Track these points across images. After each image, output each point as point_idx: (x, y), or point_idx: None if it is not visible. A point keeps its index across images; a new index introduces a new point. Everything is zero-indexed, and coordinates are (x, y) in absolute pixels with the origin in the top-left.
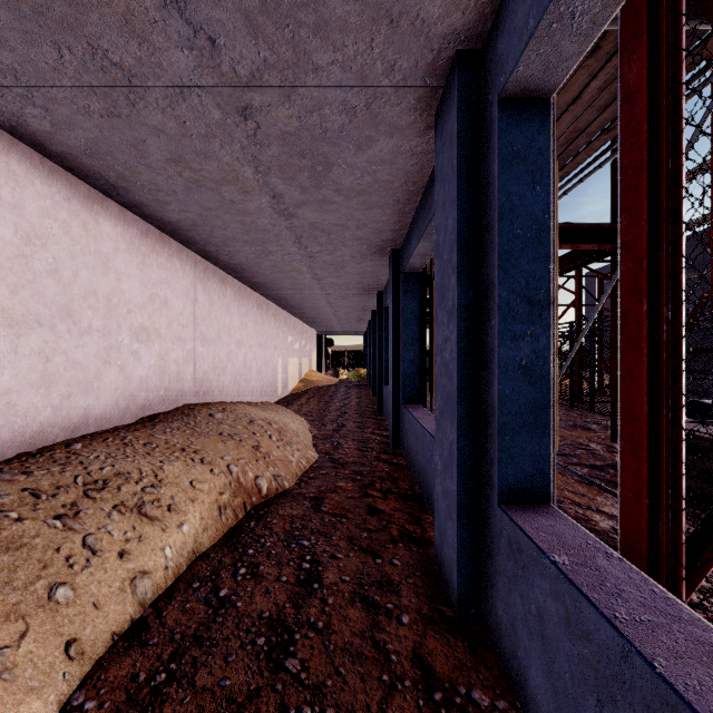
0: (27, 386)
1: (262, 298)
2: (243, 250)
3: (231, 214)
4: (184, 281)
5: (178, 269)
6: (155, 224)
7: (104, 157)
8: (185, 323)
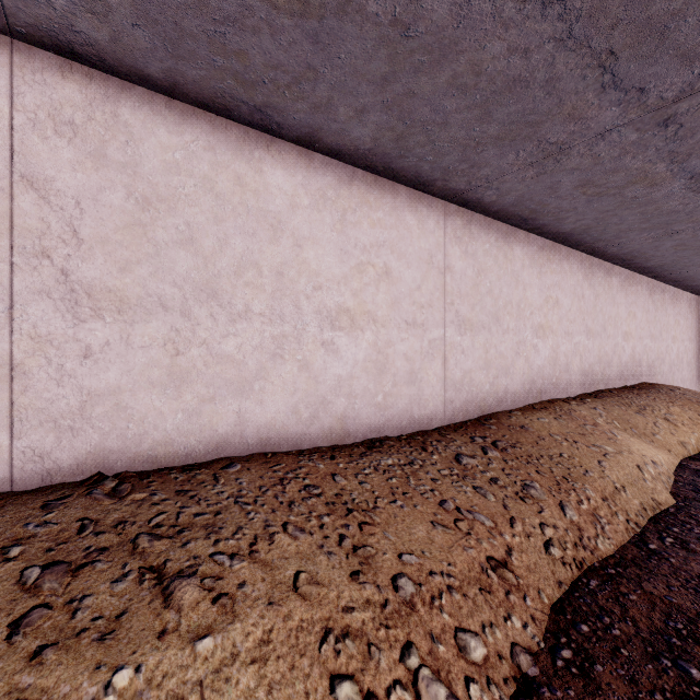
0: (595, 362)
1: (691, 295)
2: (695, 269)
3: (699, 255)
4: (641, 298)
5: (639, 291)
6: (631, 269)
7: (632, 253)
8: (642, 327)
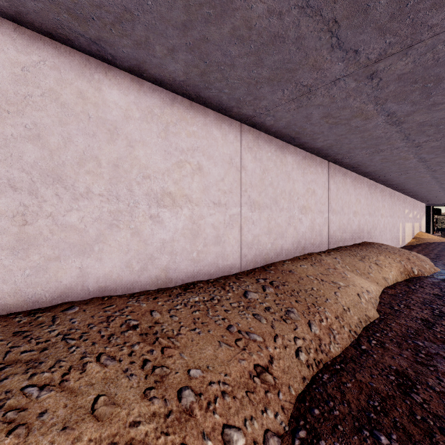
0: (337, 229)
1: (391, 190)
2: (393, 174)
3: (395, 166)
4: (364, 191)
5: (362, 187)
6: (358, 173)
7: (357, 163)
8: (364, 208)
